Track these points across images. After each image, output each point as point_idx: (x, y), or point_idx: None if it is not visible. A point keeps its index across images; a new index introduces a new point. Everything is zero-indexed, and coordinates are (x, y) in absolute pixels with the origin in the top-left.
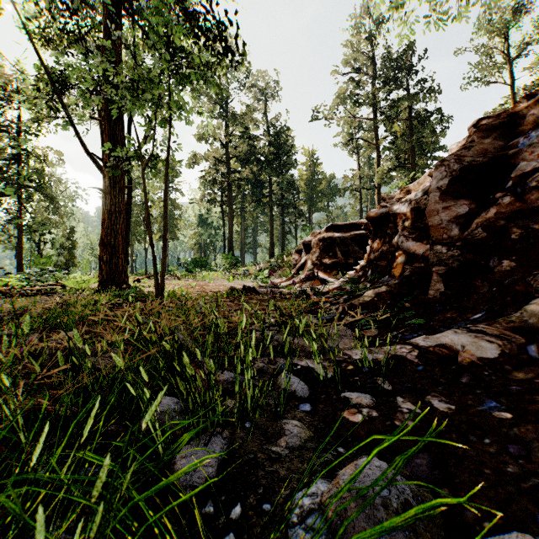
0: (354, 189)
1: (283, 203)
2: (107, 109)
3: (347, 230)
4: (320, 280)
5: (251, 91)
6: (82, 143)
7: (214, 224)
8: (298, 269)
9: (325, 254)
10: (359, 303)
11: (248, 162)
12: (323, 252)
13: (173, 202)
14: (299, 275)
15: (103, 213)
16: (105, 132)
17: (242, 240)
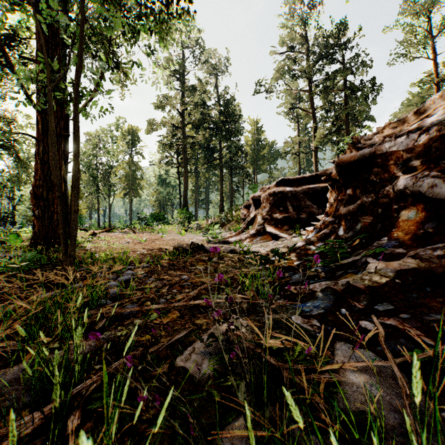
0: (294, 153)
1: (231, 165)
2: (39, 47)
3: (298, 184)
4: (271, 235)
5: (203, 66)
6: (26, 94)
7: (171, 183)
8: (248, 223)
9: (275, 209)
10: (364, 285)
11: (200, 128)
12: (274, 206)
13: (135, 164)
14: (249, 230)
15: (35, 163)
16: (38, 74)
17: (196, 197)
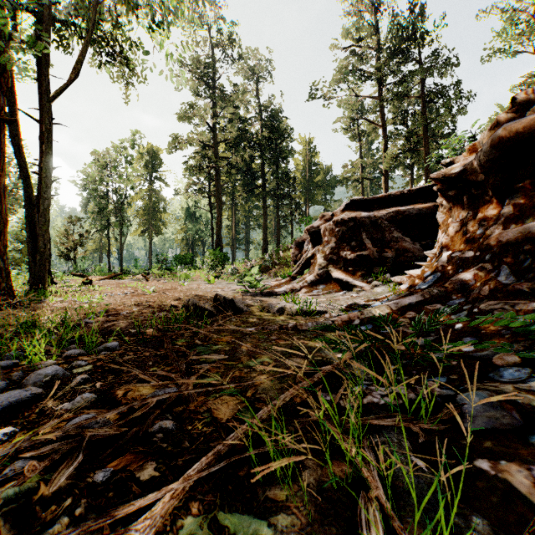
0: (356, 179)
1: (278, 193)
2: None
3: (380, 207)
4: (339, 282)
5: (242, 68)
6: None
7: (202, 218)
8: (302, 266)
9: (345, 244)
10: None
11: (238, 147)
12: (342, 241)
13: (156, 193)
14: (305, 276)
15: None
16: None
17: (233, 235)
